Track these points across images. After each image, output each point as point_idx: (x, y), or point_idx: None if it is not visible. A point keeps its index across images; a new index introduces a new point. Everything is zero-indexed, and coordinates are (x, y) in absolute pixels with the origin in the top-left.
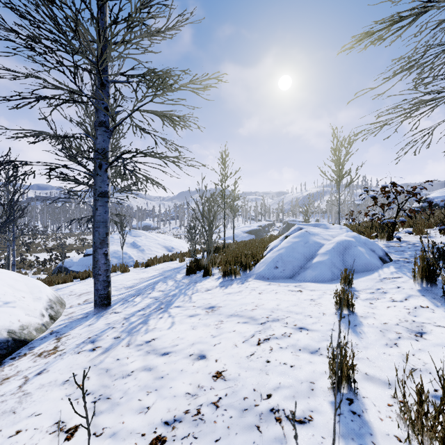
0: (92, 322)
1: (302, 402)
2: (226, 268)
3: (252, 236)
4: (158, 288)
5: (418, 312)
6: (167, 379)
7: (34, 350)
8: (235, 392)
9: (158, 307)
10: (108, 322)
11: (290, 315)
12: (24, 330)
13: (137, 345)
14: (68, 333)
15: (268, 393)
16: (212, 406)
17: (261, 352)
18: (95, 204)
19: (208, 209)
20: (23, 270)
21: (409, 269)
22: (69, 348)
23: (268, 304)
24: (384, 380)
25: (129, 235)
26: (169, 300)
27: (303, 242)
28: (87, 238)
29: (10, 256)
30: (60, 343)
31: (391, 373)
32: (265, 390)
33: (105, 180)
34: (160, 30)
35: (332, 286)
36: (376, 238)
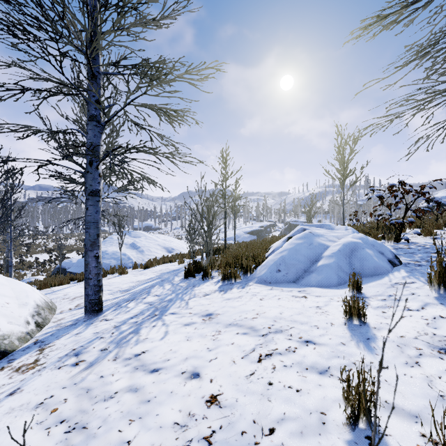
0: (80, 330)
1: (312, 442)
2: (226, 271)
3: (253, 236)
4: (154, 292)
5: (438, 323)
6: (154, 403)
7: (13, 363)
8: (231, 424)
9: (152, 314)
10: (96, 331)
11: (294, 325)
12: (5, 340)
13: (125, 359)
14: (53, 343)
15: (271, 426)
16: (203, 442)
17: (263, 371)
18: (85, 203)
19: (207, 209)
20: (22, 271)
21: (421, 273)
22: (50, 362)
23: (270, 312)
24: (408, 411)
25: (129, 236)
26: (164, 306)
27: (307, 243)
28: None
29: (9, 257)
30: (42, 355)
31: (415, 401)
32: (267, 422)
33: (96, 178)
34: (155, 18)
35: (339, 292)
36: (382, 240)
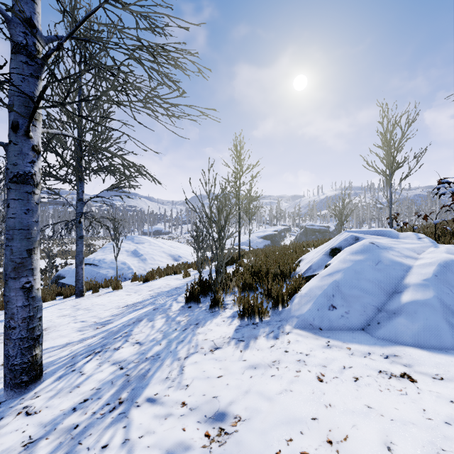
0: None
1: None
2: (244, 299)
3: (267, 241)
4: (136, 334)
5: None
6: None
7: None
8: None
9: (114, 398)
10: None
11: None
12: None
13: None
14: None
15: None
16: None
17: None
18: (7, 196)
19: (217, 209)
20: None
21: None
22: None
23: (359, 436)
24: None
25: (131, 241)
26: (142, 374)
27: (372, 261)
28: (95, 244)
29: None
30: None
31: None
32: None
33: (25, 152)
34: None
35: None
36: None
